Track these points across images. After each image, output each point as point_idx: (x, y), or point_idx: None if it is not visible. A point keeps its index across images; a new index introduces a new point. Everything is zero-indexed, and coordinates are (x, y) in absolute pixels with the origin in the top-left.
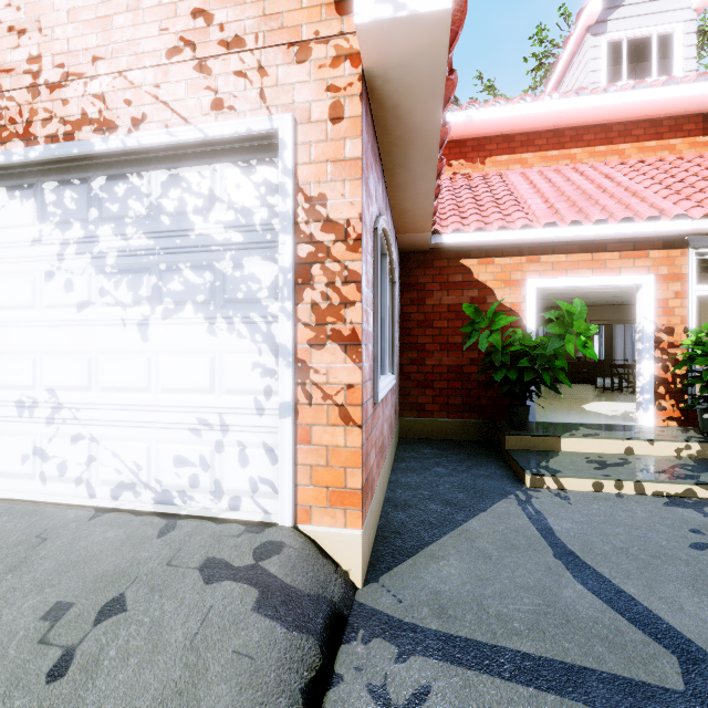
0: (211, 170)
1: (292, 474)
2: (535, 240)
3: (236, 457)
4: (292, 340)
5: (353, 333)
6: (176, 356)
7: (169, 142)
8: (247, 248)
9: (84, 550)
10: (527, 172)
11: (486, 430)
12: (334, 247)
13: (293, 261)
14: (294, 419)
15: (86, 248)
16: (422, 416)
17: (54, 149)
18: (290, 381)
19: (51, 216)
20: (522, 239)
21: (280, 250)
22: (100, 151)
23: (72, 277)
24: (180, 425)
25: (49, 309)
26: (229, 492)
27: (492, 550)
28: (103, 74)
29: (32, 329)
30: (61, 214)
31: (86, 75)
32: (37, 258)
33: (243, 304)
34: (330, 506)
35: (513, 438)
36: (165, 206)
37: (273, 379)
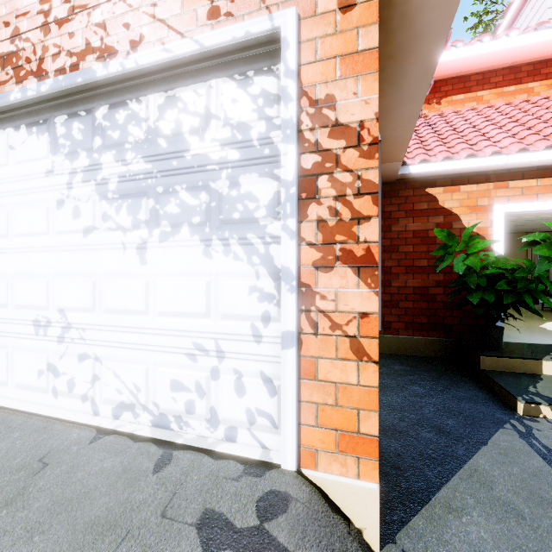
0: (207, 87)
1: (295, 412)
2: (504, 166)
3: (232, 385)
4: (295, 261)
5: (367, 253)
6: (172, 279)
7: (165, 59)
8: (243, 165)
9: (80, 483)
10: (483, 107)
11: (451, 348)
12: (344, 154)
13: (296, 173)
14: (297, 350)
15: (91, 175)
16: (387, 333)
17: (61, 81)
18: (293, 307)
19: (61, 147)
20: (491, 166)
21: (282, 162)
22: (101, 77)
23: (79, 204)
24: (176, 349)
25: (59, 235)
26: (225, 422)
27: (519, 503)
28: (104, 2)
29: (46, 253)
30: (70, 145)
31: (89, 6)
32: (50, 188)
33: (240, 225)
34: (339, 451)
35: (489, 359)
36: (162, 128)
37: (272, 305)
